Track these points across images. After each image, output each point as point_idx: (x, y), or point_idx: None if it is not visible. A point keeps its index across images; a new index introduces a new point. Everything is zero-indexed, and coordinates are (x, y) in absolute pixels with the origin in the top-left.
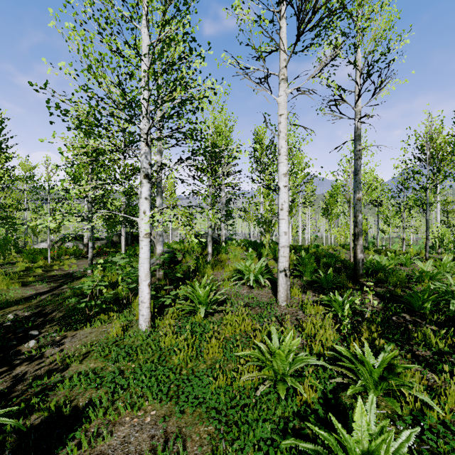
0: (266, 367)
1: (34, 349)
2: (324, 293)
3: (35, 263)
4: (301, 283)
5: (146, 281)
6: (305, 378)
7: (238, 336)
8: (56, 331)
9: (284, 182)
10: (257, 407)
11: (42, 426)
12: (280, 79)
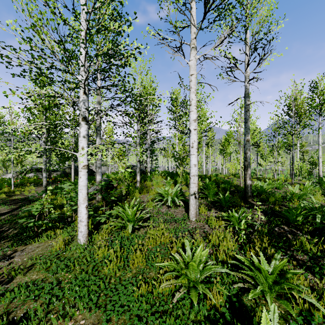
0: (181, 276)
1: None
2: (223, 211)
3: (0, 189)
4: (206, 203)
5: (84, 204)
6: (213, 284)
7: (158, 249)
8: (8, 246)
9: (194, 126)
10: (174, 313)
11: None
12: (191, 48)
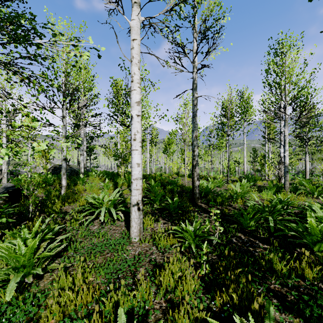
0: None
1: None
2: (173, 219)
3: None
4: (152, 210)
5: None
6: None
7: None
8: None
9: (136, 111)
10: None
11: None
12: (133, 3)
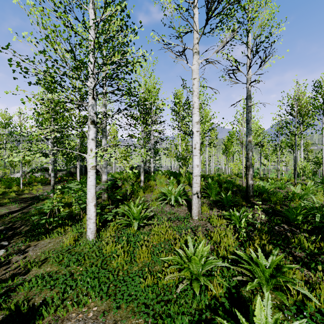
0: (184, 269)
1: (3, 257)
2: (225, 210)
3: (10, 188)
4: (208, 202)
5: (92, 203)
6: (214, 277)
7: (163, 244)
8: (22, 242)
9: (196, 128)
10: (177, 302)
11: (2, 323)
12: (194, 52)
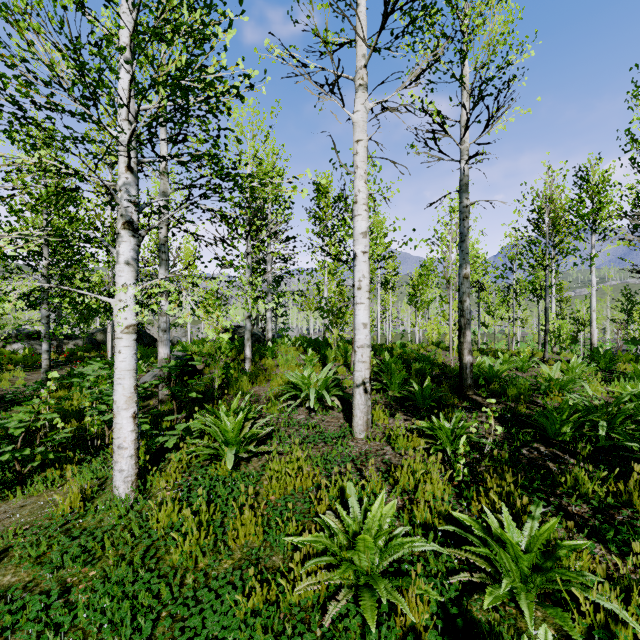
0: (342, 566)
1: None
2: (420, 416)
3: None
4: (385, 400)
5: (127, 411)
6: (409, 580)
7: (290, 504)
8: None
9: (362, 246)
10: None
11: None
12: (357, 86)
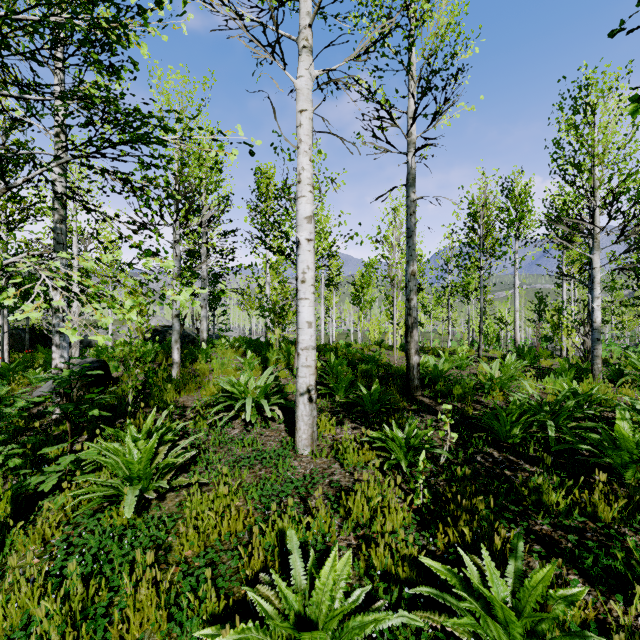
0: None
1: None
2: (369, 423)
3: None
4: (331, 406)
5: None
6: None
7: (208, 572)
8: None
9: (307, 232)
10: None
11: None
12: (300, 48)
